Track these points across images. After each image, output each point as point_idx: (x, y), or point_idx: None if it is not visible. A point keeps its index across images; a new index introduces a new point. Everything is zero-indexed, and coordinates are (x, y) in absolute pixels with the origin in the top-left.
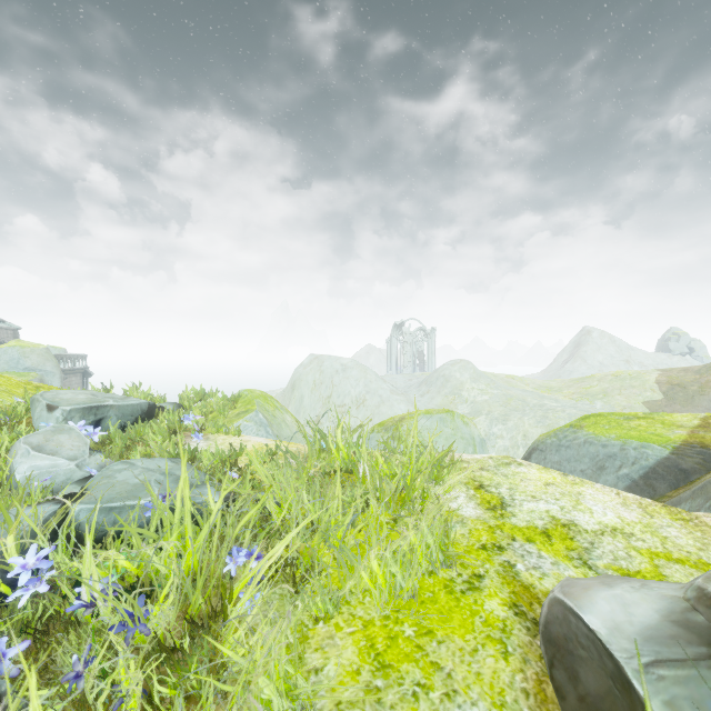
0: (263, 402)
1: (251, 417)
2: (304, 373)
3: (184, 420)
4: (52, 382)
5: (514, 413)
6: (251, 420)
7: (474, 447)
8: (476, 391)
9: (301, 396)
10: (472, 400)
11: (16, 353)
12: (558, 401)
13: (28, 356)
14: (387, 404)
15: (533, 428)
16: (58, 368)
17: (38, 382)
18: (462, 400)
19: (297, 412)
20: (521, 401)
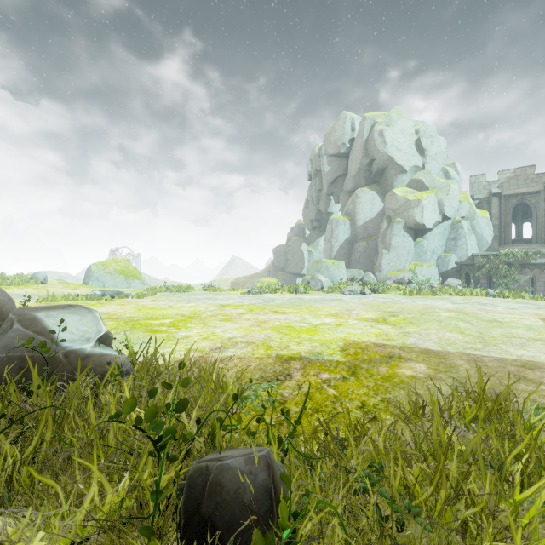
0: None
1: None
2: None
3: None
4: None
5: None
6: None
7: None
8: None
9: None
10: None
11: None
12: None
13: None
14: None
15: None
16: None
17: None
18: None
19: None
20: None
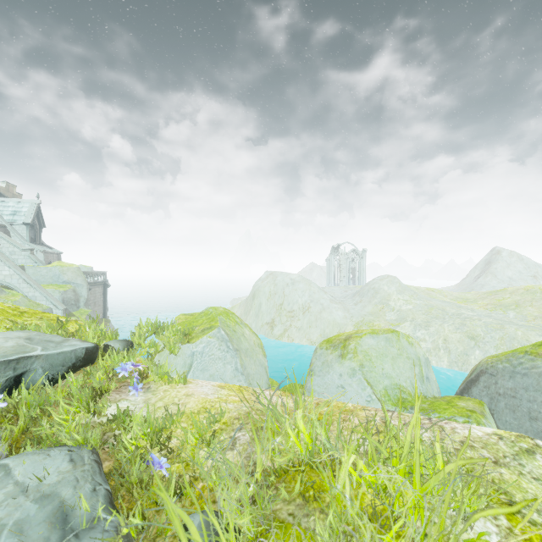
0: (225, 318)
1: (214, 333)
2: (262, 286)
3: (120, 371)
4: (81, 292)
5: (435, 321)
6: (214, 336)
7: (420, 367)
8: (401, 301)
9: (260, 303)
10: (398, 309)
11: (57, 271)
12: (474, 311)
13: (65, 272)
14: (327, 311)
15: (453, 333)
16: (85, 281)
17: (72, 292)
18: (390, 308)
19: (256, 316)
20: (441, 310)
